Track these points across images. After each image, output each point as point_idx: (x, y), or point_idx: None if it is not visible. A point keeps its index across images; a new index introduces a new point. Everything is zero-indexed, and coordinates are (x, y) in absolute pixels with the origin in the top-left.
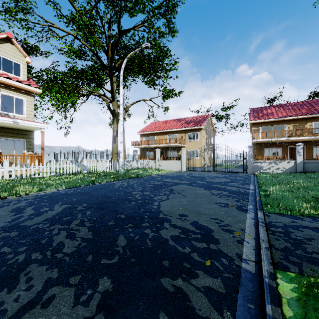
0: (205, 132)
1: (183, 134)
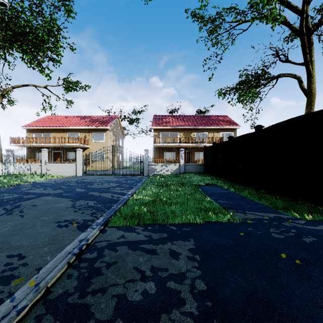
0: (112, 134)
1: (87, 134)
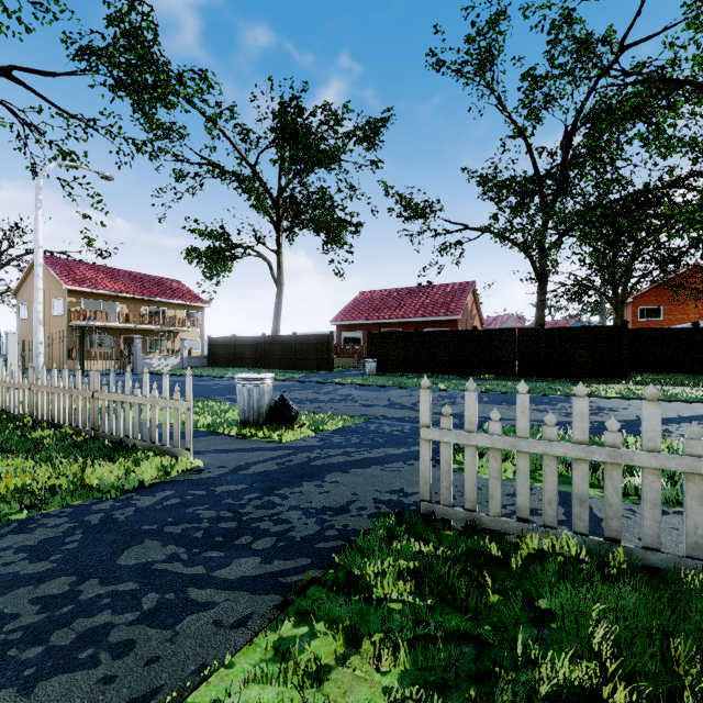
0: None
1: None
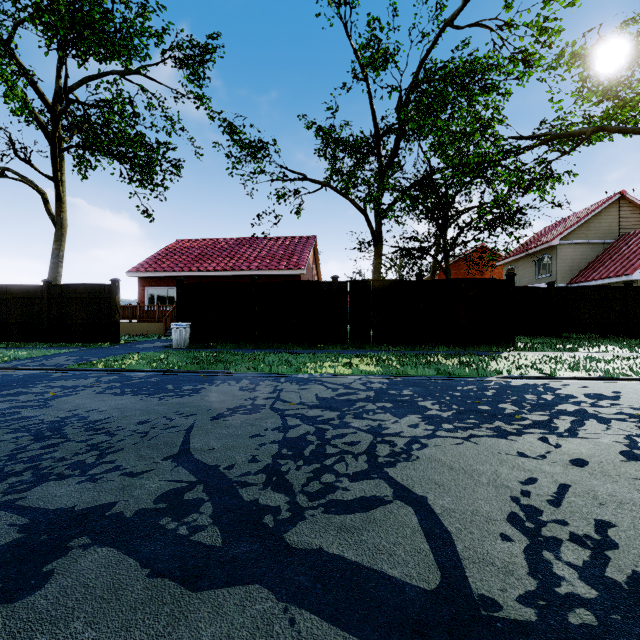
0: None
1: None
